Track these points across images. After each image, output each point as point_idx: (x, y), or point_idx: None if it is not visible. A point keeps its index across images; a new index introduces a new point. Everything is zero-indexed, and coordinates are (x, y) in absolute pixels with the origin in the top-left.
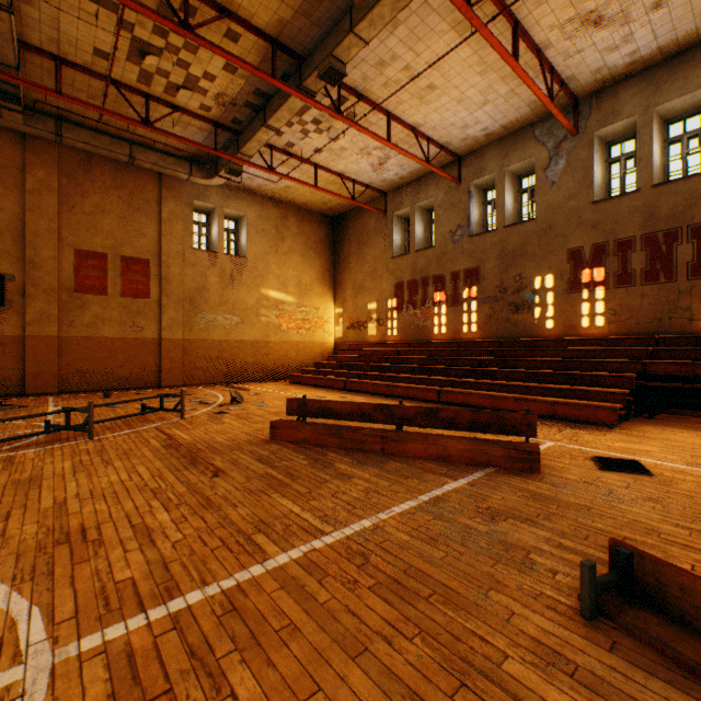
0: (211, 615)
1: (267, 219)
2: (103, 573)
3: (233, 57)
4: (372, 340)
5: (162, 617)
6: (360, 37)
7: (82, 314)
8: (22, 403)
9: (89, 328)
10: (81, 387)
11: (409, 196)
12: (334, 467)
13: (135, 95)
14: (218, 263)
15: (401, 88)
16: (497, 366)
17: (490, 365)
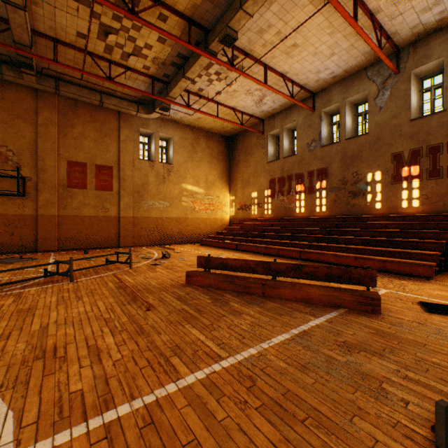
0: (135, 426)
1: (186, 139)
2: (62, 384)
3: (163, 31)
4: (254, 217)
5: (98, 426)
6: (247, 12)
7: (72, 201)
8: (35, 257)
9: (76, 209)
10: (71, 246)
11: (279, 121)
12: (229, 305)
13: (102, 61)
14: (155, 168)
15: (274, 46)
16: (341, 234)
17: (335, 234)
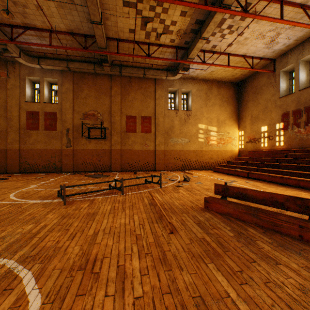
0: None
1: (201, 90)
2: None
3: (184, 2)
4: (264, 148)
5: None
6: None
7: (128, 141)
8: (109, 174)
9: (130, 146)
10: (128, 169)
11: (293, 56)
12: (256, 245)
13: (144, 46)
14: (178, 114)
15: None
16: None
17: None
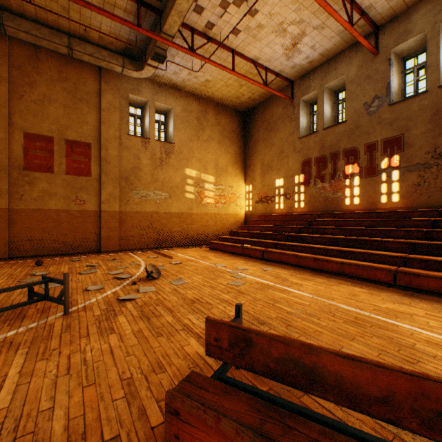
0: None
1: (190, 112)
2: None
3: None
4: (279, 211)
5: None
6: None
7: (31, 189)
8: None
9: (36, 201)
10: (30, 252)
11: (316, 80)
12: None
13: None
14: (149, 147)
15: None
16: None
17: None
